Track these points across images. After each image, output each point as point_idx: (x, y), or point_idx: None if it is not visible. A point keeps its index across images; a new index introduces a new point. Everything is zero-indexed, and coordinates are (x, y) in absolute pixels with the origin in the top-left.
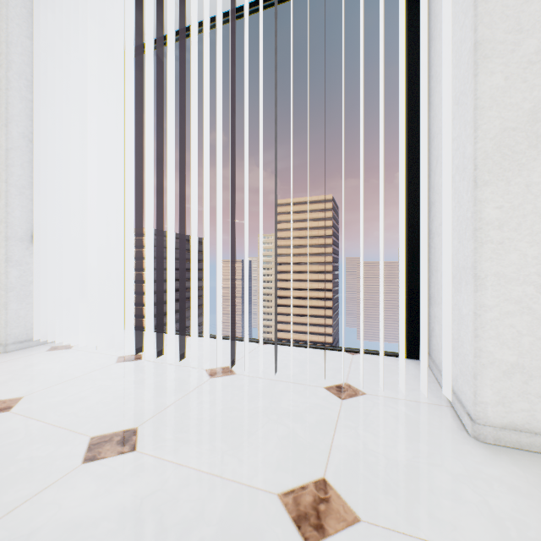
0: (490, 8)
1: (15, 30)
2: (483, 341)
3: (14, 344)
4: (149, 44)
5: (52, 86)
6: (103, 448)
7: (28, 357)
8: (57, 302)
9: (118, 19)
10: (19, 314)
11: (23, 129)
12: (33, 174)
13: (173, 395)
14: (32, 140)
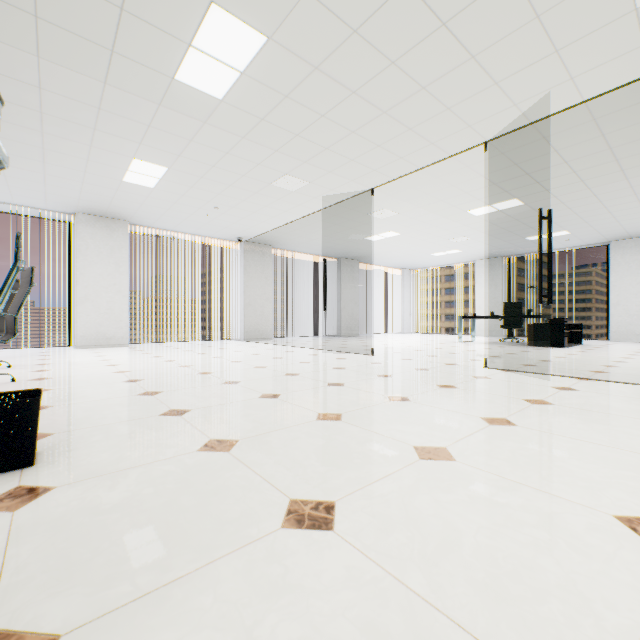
0: (79, 276)
1: None
2: (78, 332)
3: None
4: None
5: None
6: None
7: None
8: None
9: None
10: None
11: None
12: None
13: None
14: None
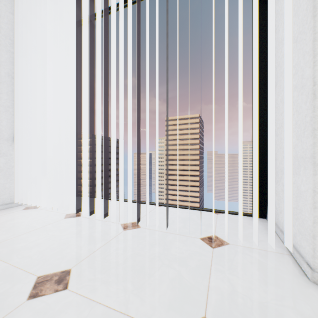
0: None
1: (3, 8)
2: None
3: (2, 205)
4: (87, 18)
5: (27, 44)
6: (44, 286)
7: (9, 214)
8: (30, 178)
9: (68, 2)
10: (5, 186)
11: (8, 70)
12: (14, 99)
13: (98, 243)
14: (14, 77)
